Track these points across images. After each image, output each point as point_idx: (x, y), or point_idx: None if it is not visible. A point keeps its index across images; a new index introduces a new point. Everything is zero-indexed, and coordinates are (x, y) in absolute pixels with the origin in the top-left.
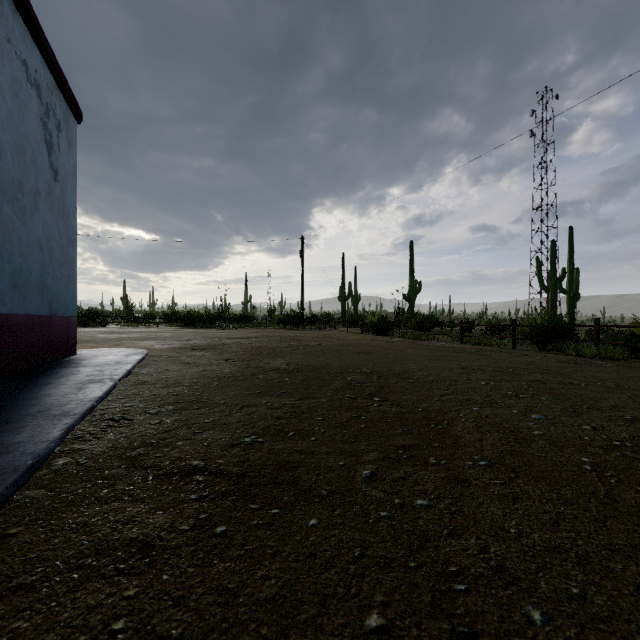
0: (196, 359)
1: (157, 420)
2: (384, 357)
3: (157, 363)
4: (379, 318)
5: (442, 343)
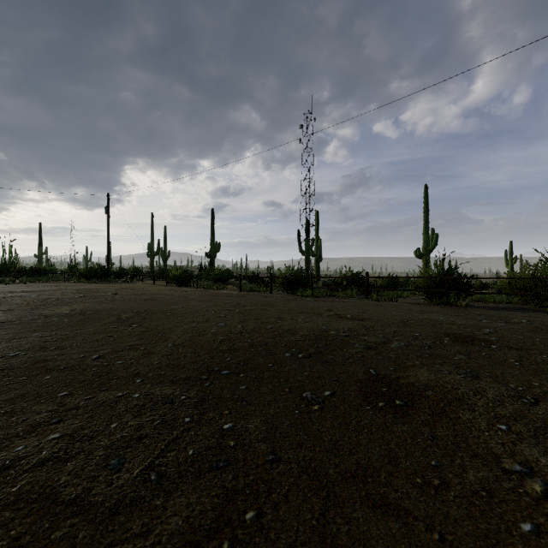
0: None
1: None
2: (165, 301)
3: None
4: (181, 272)
5: (226, 291)
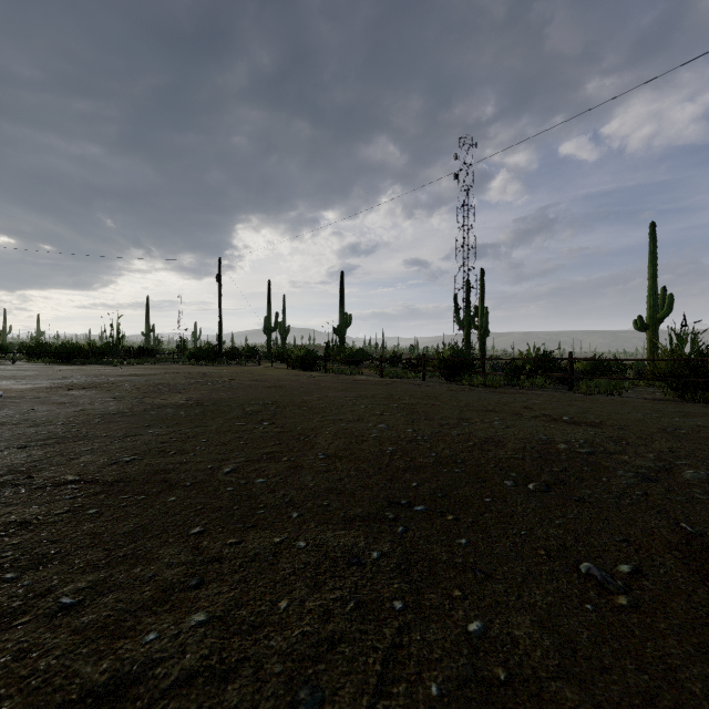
0: (73, 399)
1: (25, 453)
2: (294, 390)
3: (18, 405)
4: (305, 352)
5: (363, 377)
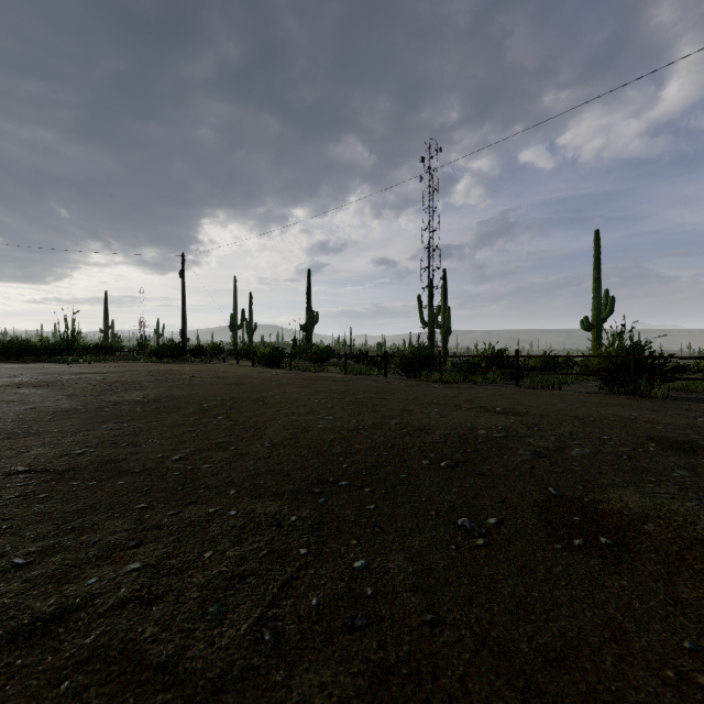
0: (24, 397)
1: None
2: (254, 387)
3: None
4: (271, 350)
5: (327, 374)
